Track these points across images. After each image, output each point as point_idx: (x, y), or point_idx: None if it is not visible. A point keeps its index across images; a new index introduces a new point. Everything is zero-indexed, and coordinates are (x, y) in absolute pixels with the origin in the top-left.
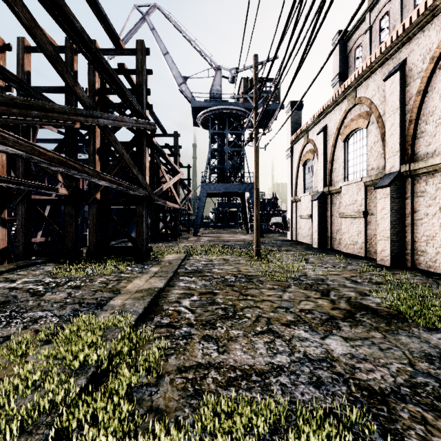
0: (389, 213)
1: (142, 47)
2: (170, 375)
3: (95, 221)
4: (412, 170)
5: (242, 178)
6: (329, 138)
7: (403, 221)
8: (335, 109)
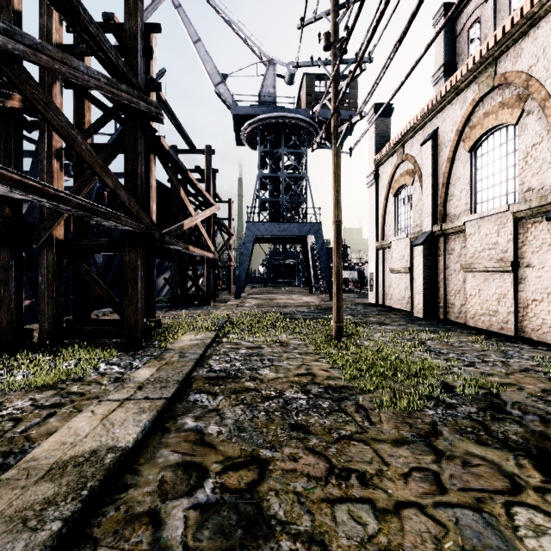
0: None
1: None
2: None
3: (51, 277)
4: None
5: (305, 217)
6: (441, 148)
7: None
8: (453, 103)
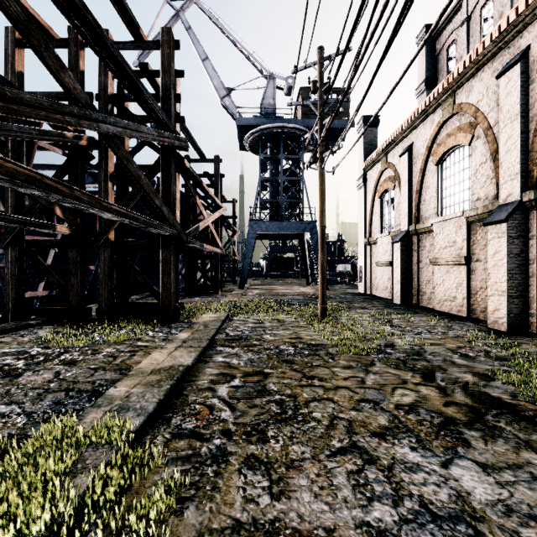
0: (506, 259)
1: (169, 38)
2: None
3: (107, 269)
4: None
5: (301, 215)
6: (415, 160)
7: (525, 269)
8: (424, 123)
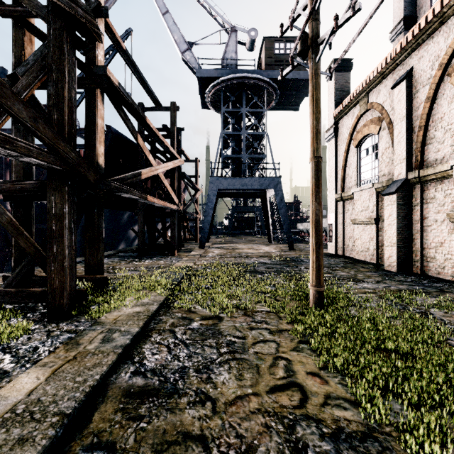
0: None
1: None
2: None
3: None
4: None
5: (264, 172)
6: (417, 88)
7: None
8: (434, 35)
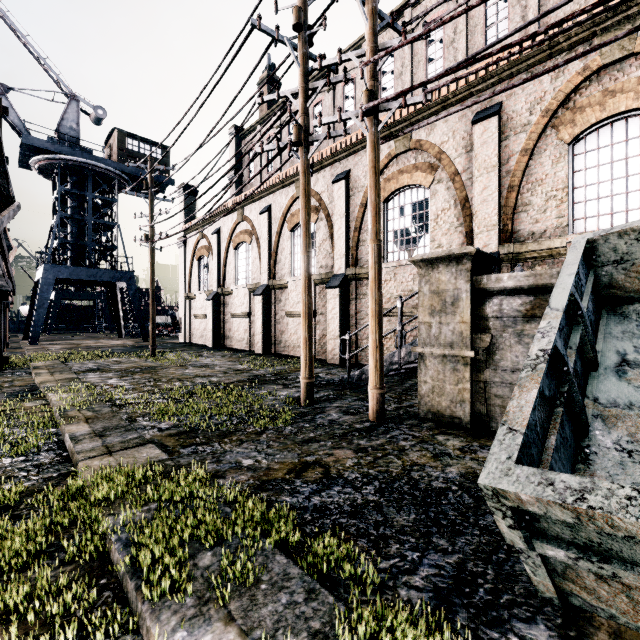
0: (261, 315)
1: None
2: (136, 393)
3: None
4: (274, 285)
5: (115, 263)
6: (223, 241)
7: (270, 321)
8: (228, 217)
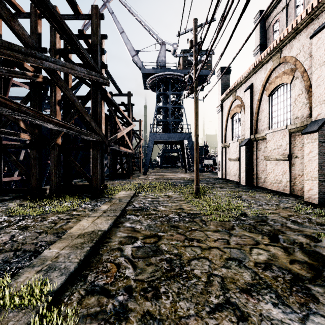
0: (317, 156)
1: (96, 12)
2: None
3: (56, 163)
4: None
5: (182, 129)
6: (254, 94)
7: None
8: (260, 70)
